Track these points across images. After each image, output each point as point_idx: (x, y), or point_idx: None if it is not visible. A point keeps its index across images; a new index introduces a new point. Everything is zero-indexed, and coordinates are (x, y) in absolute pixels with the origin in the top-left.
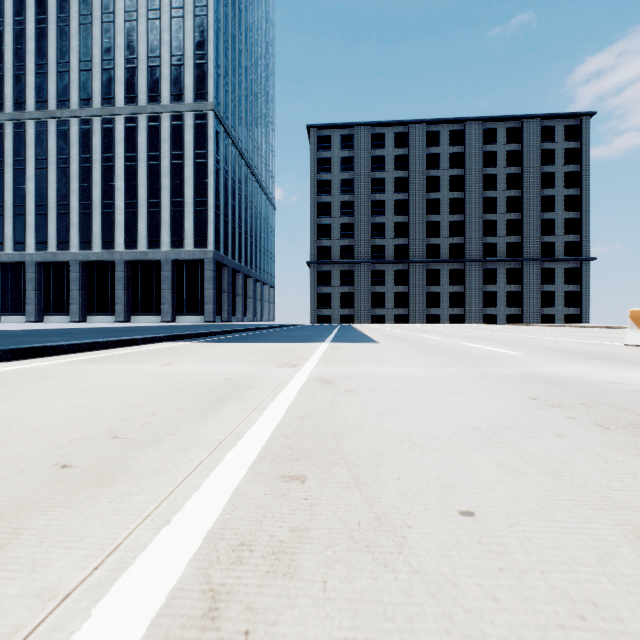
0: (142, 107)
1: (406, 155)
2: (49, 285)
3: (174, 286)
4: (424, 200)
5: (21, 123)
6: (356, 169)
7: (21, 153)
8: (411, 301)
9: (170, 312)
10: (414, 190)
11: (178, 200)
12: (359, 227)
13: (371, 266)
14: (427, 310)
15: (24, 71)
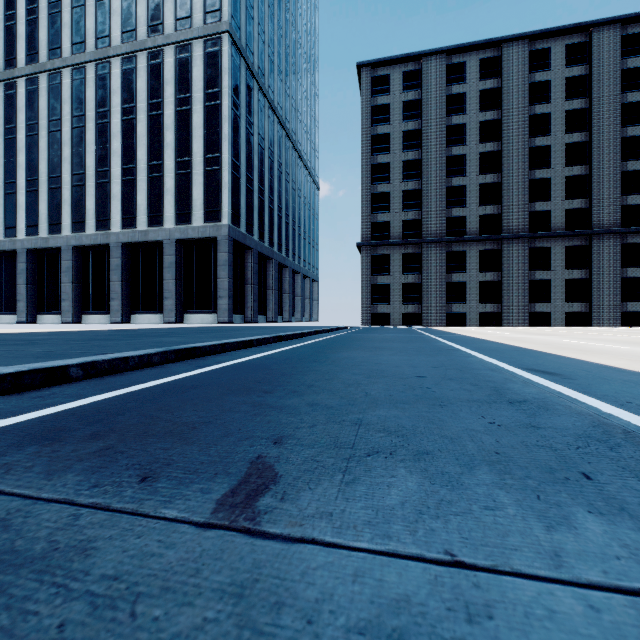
0: (141, 41)
1: (497, 88)
2: (43, 278)
3: (181, 275)
4: (525, 149)
5: (12, 83)
6: (424, 115)
7: (12, 119)
8: (505, 293)
9: (175, 309)
10: (510, 136)
11: (184, 159)
12: (429, 193)
13: (445, 246)
14: (530, 306)
15: (15, 20)
